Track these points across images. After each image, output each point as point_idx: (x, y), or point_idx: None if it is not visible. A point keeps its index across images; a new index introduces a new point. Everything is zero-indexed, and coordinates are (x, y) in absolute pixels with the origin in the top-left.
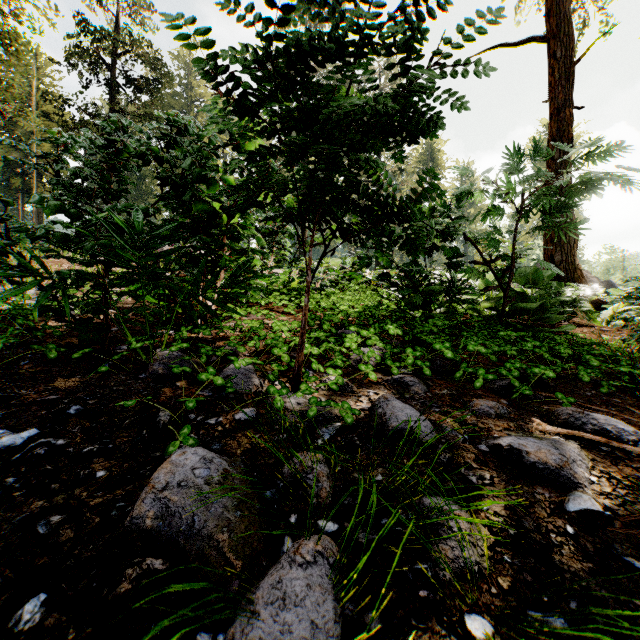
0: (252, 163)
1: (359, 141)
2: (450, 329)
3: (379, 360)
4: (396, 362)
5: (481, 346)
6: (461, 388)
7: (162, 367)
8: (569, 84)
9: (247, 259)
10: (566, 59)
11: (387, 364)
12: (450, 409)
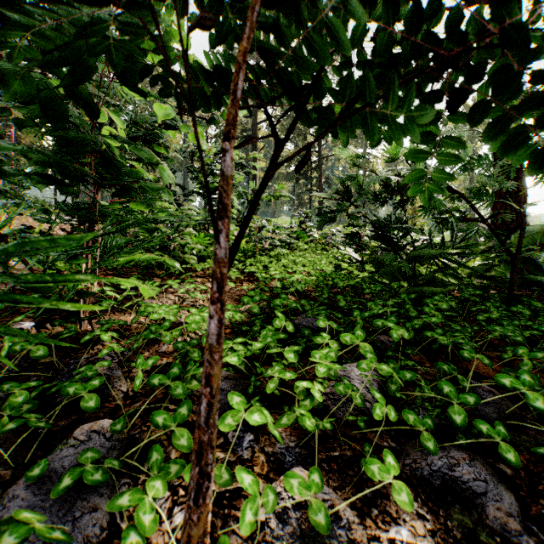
0: None
1: None
2: (452, 311)
3: (394, 419)
4: (425, 416)
5: None
6: None
7: None
8: None
9: None
10: None
11: (408, 423)
12: None
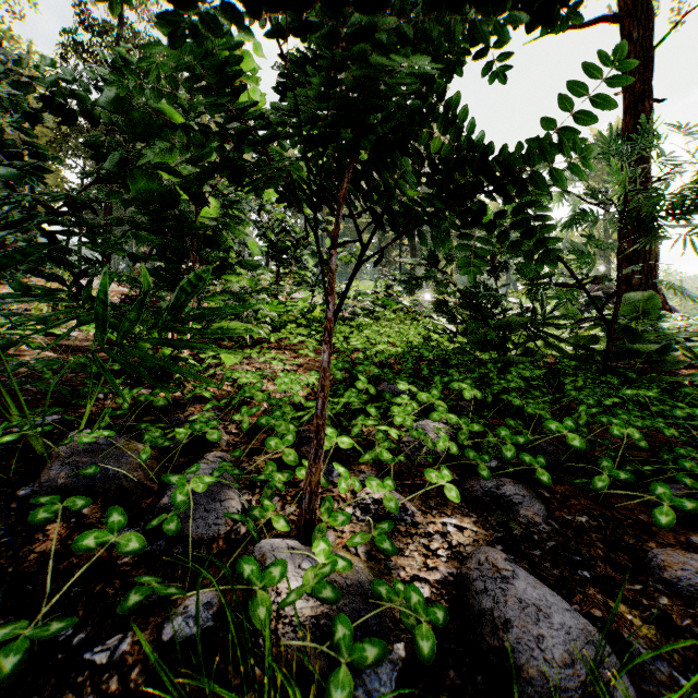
0: (197, 43)
1: (446, 4)
2: (539, 381)
3: (456, 453)
4: (483, 454)
5: (631, 427)
6: (607, 508)
7: (66, 472)
8: (648, 71)
9: (201, 272)
10: (645, 41)
11: (469, 458)
12: (613, 571)
